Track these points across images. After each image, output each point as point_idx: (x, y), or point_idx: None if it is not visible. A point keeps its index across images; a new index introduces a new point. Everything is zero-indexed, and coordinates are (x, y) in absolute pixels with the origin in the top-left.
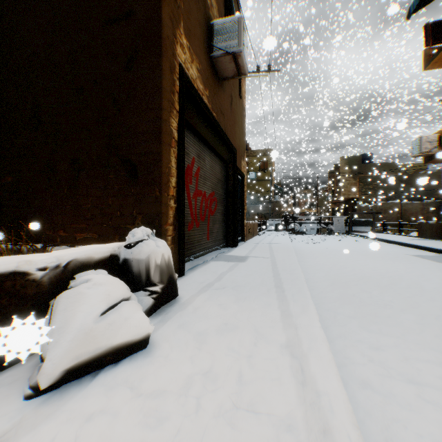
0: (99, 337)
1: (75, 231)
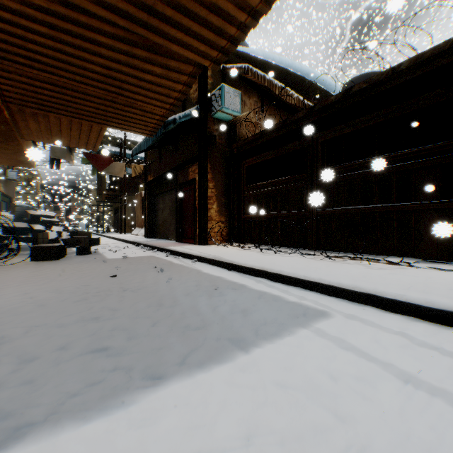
0: None
1: None
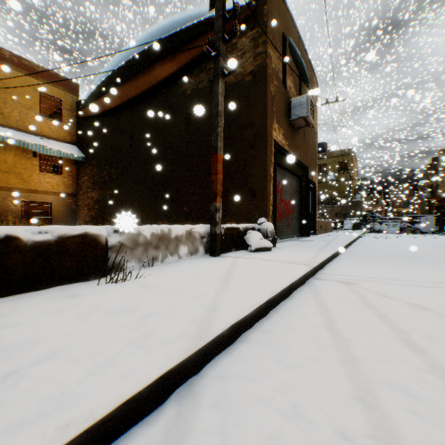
0: (261, 243)
1: (226, 221)
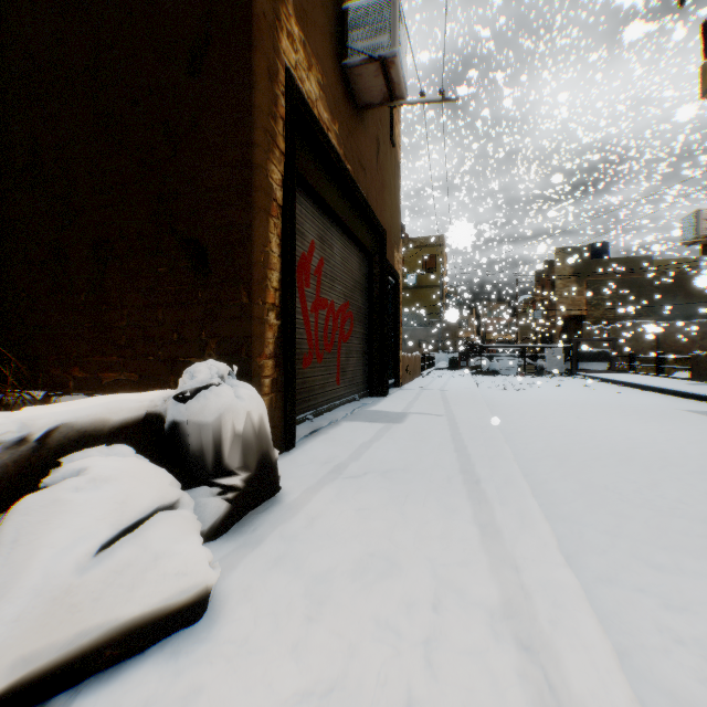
0: (85, 607)
1: (100, 369)
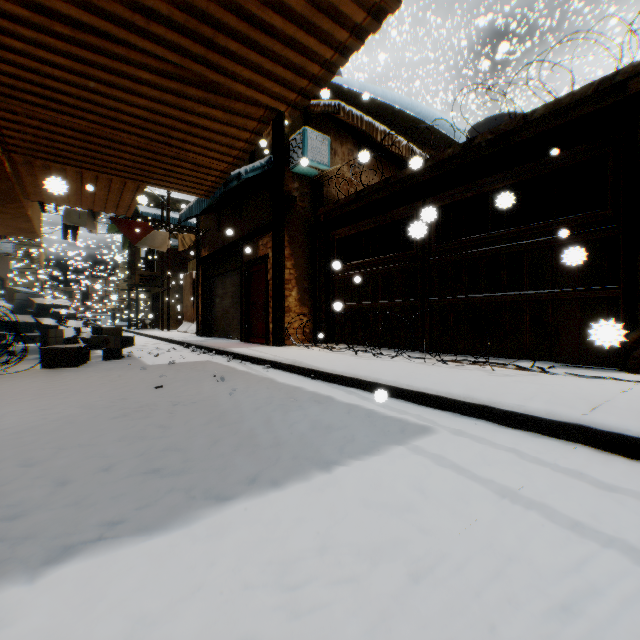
0: None
1: None
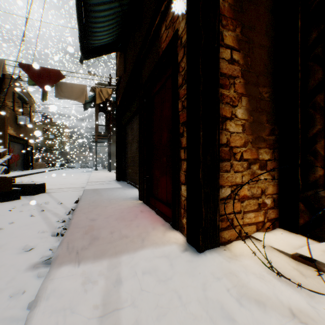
0: None
1: None
